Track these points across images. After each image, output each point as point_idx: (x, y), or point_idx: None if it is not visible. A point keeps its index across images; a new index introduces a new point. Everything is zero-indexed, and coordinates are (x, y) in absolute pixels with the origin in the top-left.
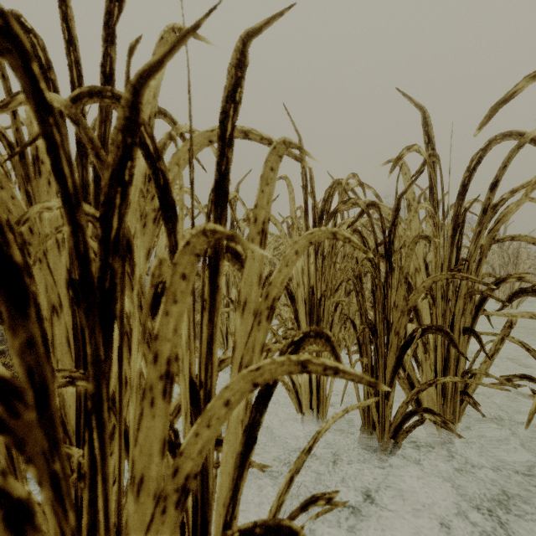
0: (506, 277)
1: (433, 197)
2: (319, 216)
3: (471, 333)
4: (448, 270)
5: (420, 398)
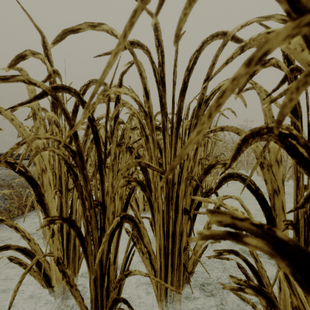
0: (215, 163)
1: (163, 93)
2: (72, 109)
3: (188, 214)
4: (174, 157)
5: (155, 267)
